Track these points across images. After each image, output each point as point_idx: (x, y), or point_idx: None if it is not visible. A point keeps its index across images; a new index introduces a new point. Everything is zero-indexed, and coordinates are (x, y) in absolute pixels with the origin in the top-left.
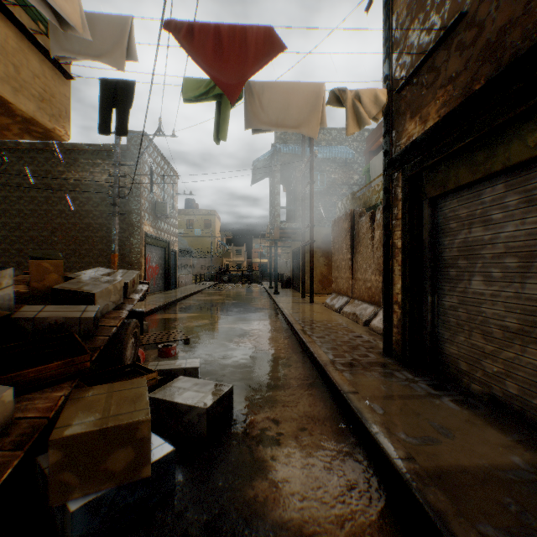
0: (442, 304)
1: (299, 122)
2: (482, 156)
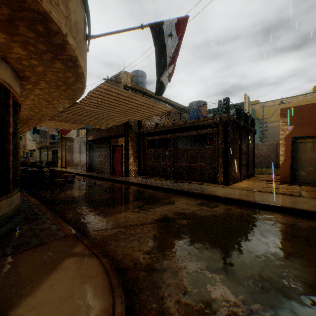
0: (93, 162)
1: (72, 136)
2: (96, 145)
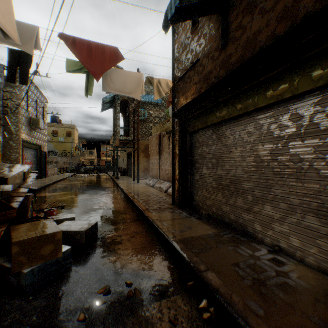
0: (194, 179)
1: (131, 91)
2: (205, 118)
